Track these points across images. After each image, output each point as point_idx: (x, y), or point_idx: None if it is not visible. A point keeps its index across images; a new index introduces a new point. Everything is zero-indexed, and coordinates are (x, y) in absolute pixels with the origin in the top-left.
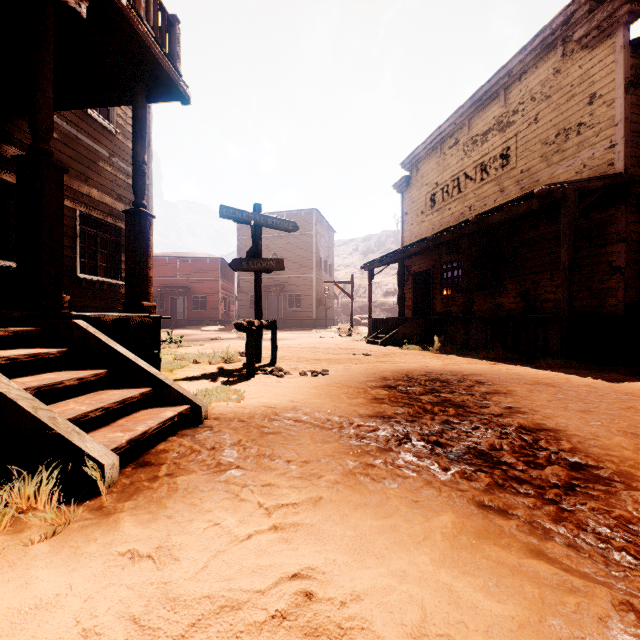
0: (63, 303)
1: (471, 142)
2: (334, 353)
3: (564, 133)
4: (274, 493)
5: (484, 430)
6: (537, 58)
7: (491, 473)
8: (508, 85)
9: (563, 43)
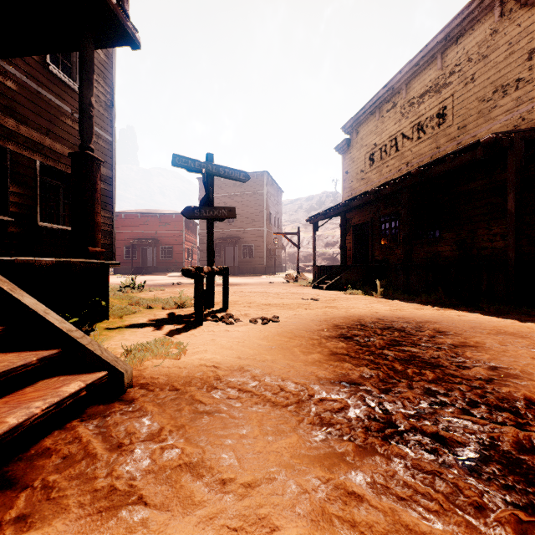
0: None
1: (408, 104)
2: (283, 298)
3: (502, 89)
4: None
5: (486, 408)
6: (474, 21)
7: None
8: (445, 49)
9: (501, 4)
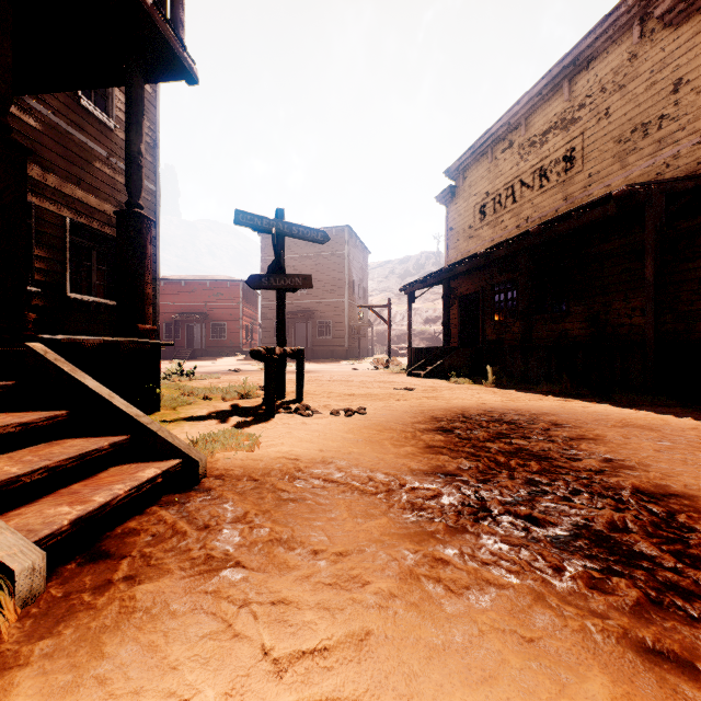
0: (25, 323)
1: (528, 144)
2: (371, 387)
3: (642, 128)
4: (290, 621)
5: (588, 496)
6: (609, 42)
7: (632, 577)
8: (573, 75)
9: (641, 22)
